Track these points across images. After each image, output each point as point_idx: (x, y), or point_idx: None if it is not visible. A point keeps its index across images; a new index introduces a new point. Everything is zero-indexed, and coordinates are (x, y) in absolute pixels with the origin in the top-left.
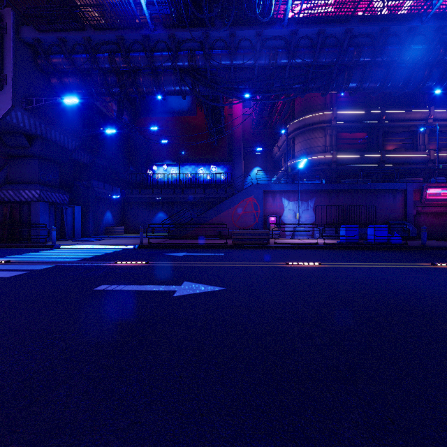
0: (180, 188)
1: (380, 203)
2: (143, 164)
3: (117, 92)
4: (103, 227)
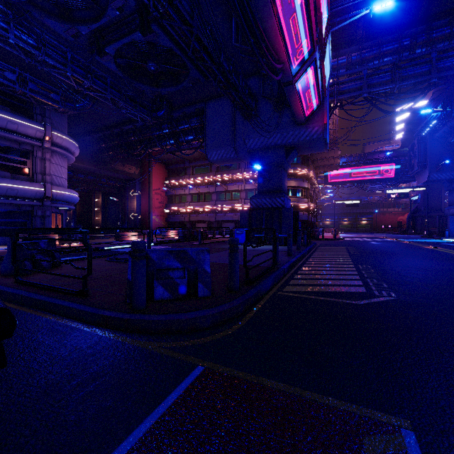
0: None
1: None
2: None
3: None
4: None
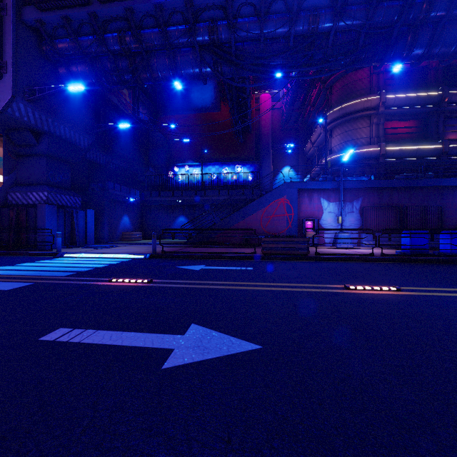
0: (202, 190)
1: (447, 203)
2: (164, 165)
3: (129, 79)
4: (120, 232)
